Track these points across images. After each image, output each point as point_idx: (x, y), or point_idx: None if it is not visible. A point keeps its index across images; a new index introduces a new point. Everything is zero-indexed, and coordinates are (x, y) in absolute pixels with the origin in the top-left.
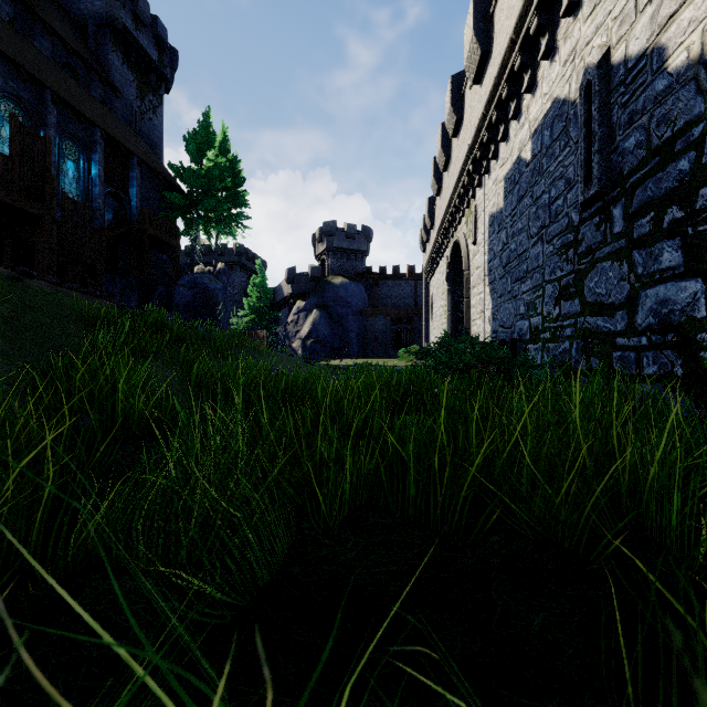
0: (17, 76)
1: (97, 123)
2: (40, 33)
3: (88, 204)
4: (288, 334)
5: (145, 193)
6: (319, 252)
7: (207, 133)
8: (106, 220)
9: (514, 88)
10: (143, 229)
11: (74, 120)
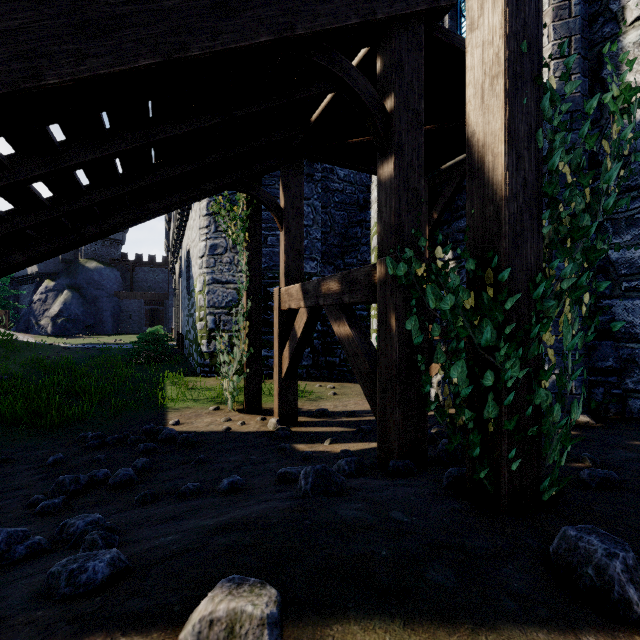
0: None
1: None
2: None
3: None
4: (35, 312)
5: None
6: None
7: None
8: None
9: (182, 223)
10: None
11: None
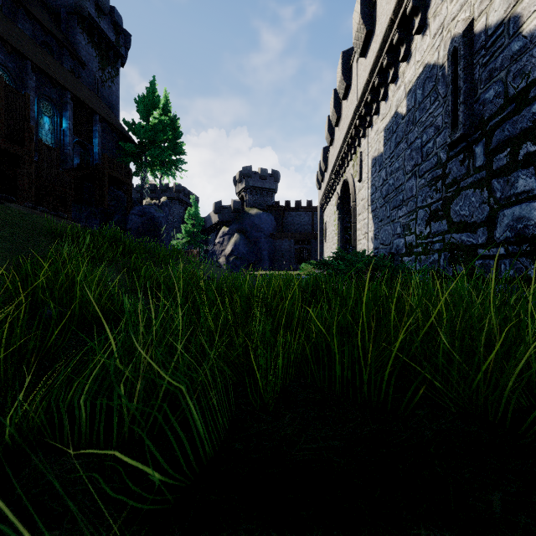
0: (4, 50)
1: (68, 87)
2: (23, 18)
3: (61, 151)
4: (216, 252)
5: (105, 143)
6: (239, 190)
7: (153, 97)
8: (75, 164)
9: (392, 59)
10: (103, 170)
11: (49, 85)
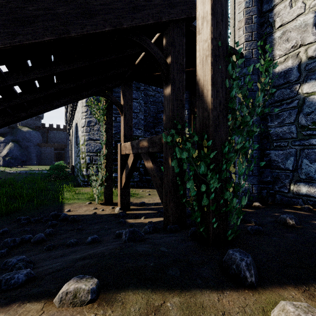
0: None
1: None
2: None
3: None
4: None
5: None
6: None
7: None
8: None
9: (74, 109)
10: None
11: None
